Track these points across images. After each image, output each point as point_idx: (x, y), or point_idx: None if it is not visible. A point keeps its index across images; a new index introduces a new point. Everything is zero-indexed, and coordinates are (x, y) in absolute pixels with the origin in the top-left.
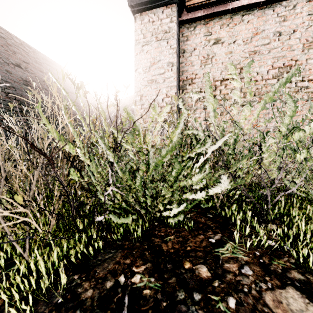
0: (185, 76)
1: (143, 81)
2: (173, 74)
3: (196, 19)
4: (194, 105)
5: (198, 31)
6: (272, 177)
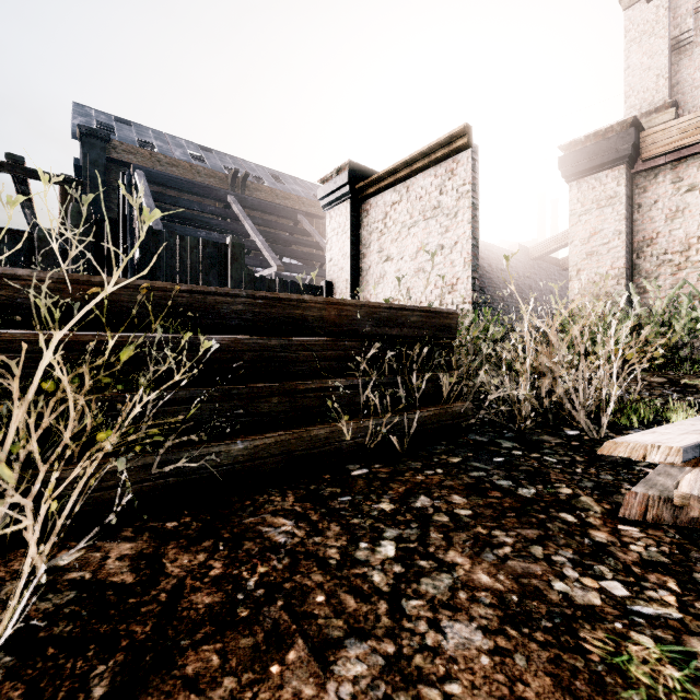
0: (640, 236)
1: (580, 254)
2: (620, 243)
3: (657, 166)
4: (655, 271)
5: (662, 179)
6: (686, 340)
